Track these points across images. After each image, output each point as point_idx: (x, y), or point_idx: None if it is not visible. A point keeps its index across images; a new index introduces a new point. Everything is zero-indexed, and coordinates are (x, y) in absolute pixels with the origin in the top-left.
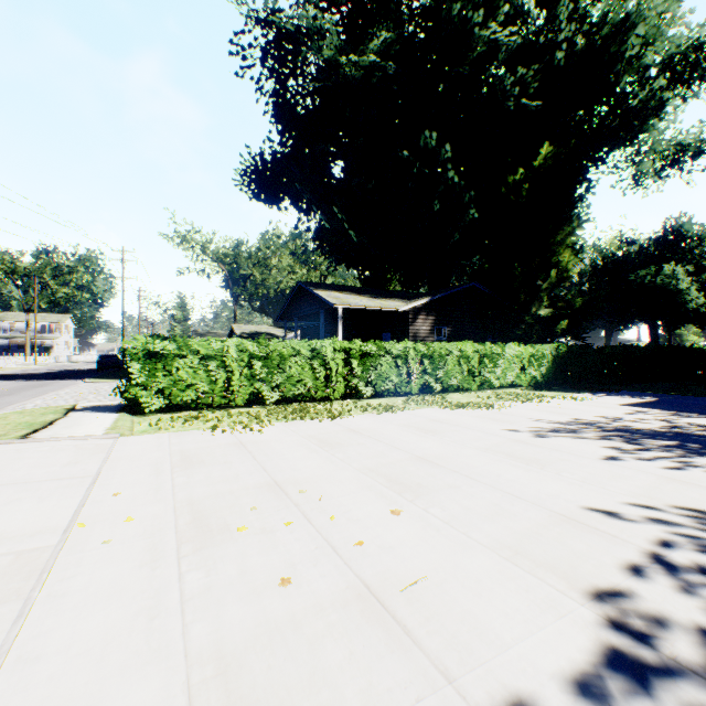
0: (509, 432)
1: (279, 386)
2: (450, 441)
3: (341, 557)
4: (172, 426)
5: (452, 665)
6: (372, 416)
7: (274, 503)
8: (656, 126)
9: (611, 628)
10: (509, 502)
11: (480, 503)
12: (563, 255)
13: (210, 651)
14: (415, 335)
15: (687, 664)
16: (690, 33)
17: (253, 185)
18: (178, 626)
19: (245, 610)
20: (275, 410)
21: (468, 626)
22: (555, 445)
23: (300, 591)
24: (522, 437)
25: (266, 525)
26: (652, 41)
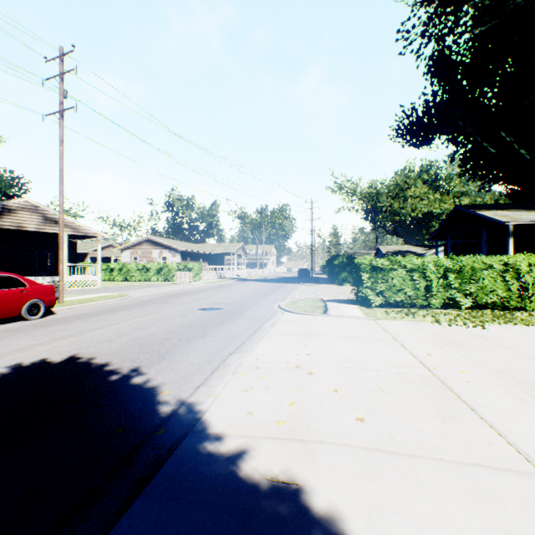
0: None
1: (470, 294)
2: None
3: None
4: (402, 317)
5: None
6: None
7: None
8: None
9: None
10: None
11: None
12: None
13: None
14: None
15: None
16: None
17: (408, 135)
18: None
19: None
20: (474, 314)
21: None
22: None
23: None
24: None
25: None
26: None
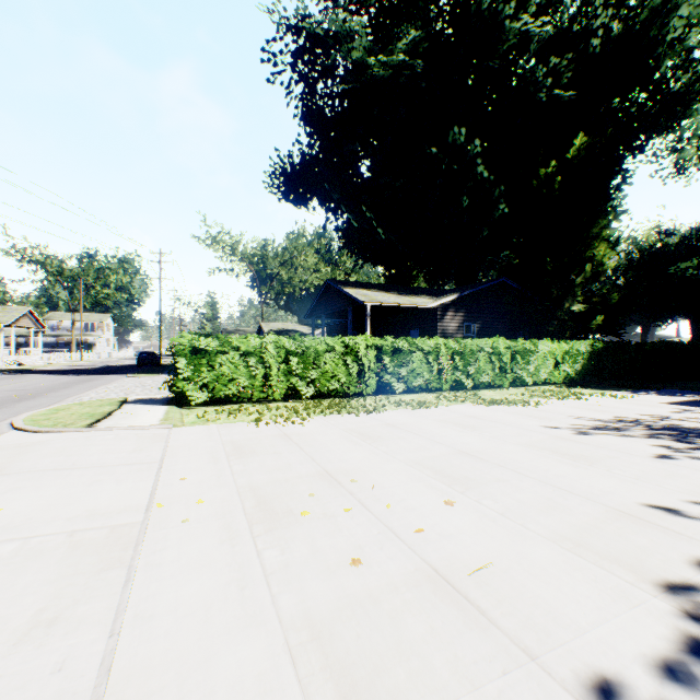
0: (549, 429)
1: (314, 381)
2: (490, 437)
3: (404, 542)
4: (218, 418)
5: (532, 644)
6: (407, 411)
7: (329, 491)
8: None
9: (688, 619)
10: (561, 497)
11: (532, 497)
12: (598, 248)
13: (300, 619)
14: (443, 332)
15: None
16: None
17: (282, 187)
18: (266, 596)
19: (324, 585)
20: (311, 405)
21: (541, 609)
22: (600, 442)
23: (372, 571)
24: (564, 434)
25: (326, 511)
26: (696, 21)
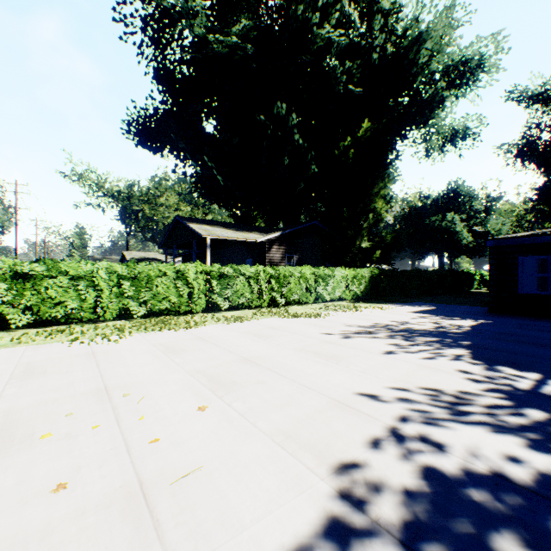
0: (324, 335)
1: (147, 302)
2: (276, 344)
3: (130, 456)
4: (33, 340)
5: None
6: (222, 325)
7: (93, 408)
8: (440, 115)
9: (338, 498)
10: (300, 393)
11: (277, 395)
12: (378, 203)
13: None
14: (270, 261)
15: (385, 525)
16: (459, 52)
17: (137, 134)
18: None
19: None
20: (140, 323)
21: (217, 512)
22: (354, 344)
23: (71, 496)
24: (332, 338)
25: (73, 430)
26: (436, 54)
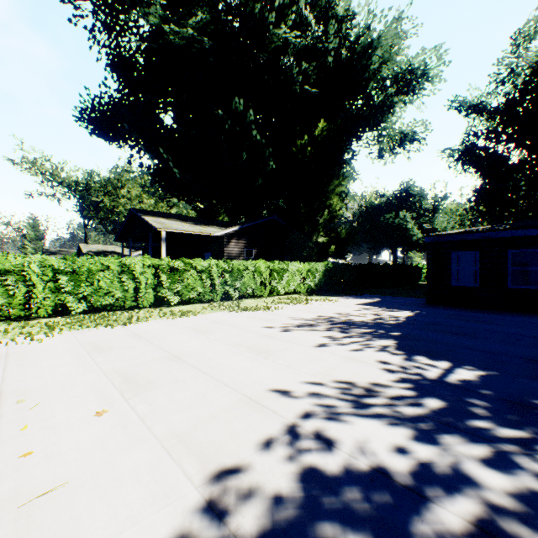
0: (265, 329)
1: (87, 298)
2: (213, 339)
3: None
4: None
5: None
6: (166, 321)
7: None
8: (391, 119)
9: (204, 509)
10: (215, 390)
11: (189, 394)
12: (333, 200)
13: None
14: (229, 255)
15: (242, 536)
16: (407, 61)
17: (90, 122)
18: None
19: None
20: (76, 320)
21: (59, 537)
22: (291, 337)
23: None
24: (272, 332)
25: None
26: (387, 62)
